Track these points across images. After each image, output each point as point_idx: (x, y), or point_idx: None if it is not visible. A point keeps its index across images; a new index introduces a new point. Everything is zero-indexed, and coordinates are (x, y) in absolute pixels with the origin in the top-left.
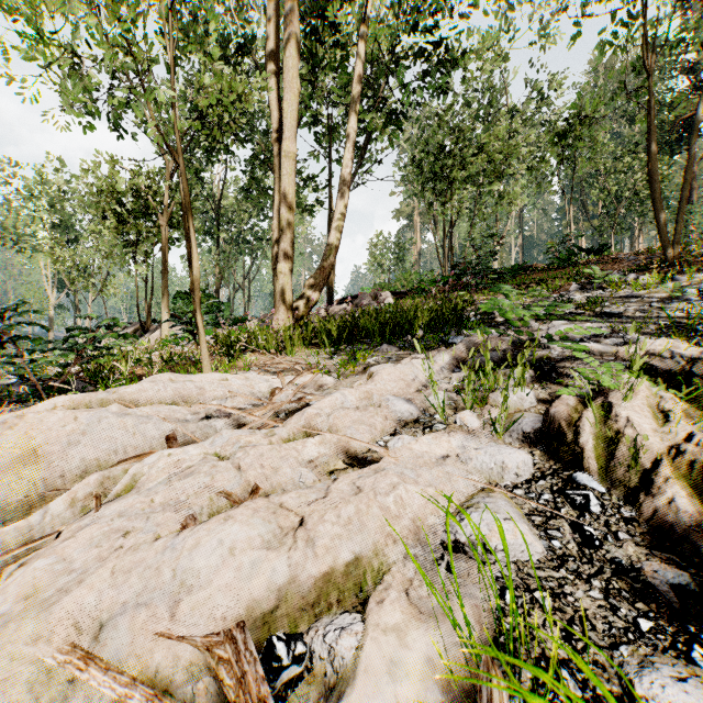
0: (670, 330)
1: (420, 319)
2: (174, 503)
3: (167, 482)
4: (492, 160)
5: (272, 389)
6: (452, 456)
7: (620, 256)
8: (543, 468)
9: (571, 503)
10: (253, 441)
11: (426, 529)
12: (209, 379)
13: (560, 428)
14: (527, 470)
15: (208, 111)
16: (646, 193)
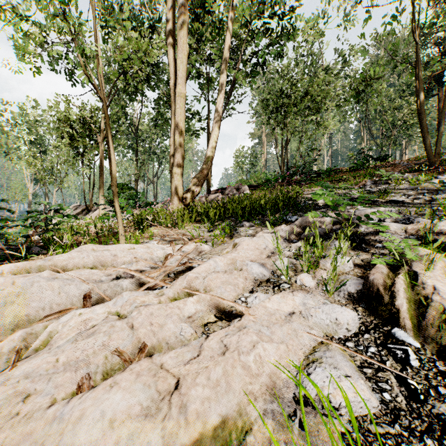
0: (441, 213)
1: (267, 204)
2: (75, 361)
3: (73, 341)
4: (313, 100)
5: (166, 255)
6: (296, 313)
7: (397, 162)
8: (366, 323)
9: (394, 357)
10: (146, 300)
11: (280, 384)
12: (121, 248)
13: (378, 292)
14: (355, 325)
15: (123, 62)
16: (411, 122)
